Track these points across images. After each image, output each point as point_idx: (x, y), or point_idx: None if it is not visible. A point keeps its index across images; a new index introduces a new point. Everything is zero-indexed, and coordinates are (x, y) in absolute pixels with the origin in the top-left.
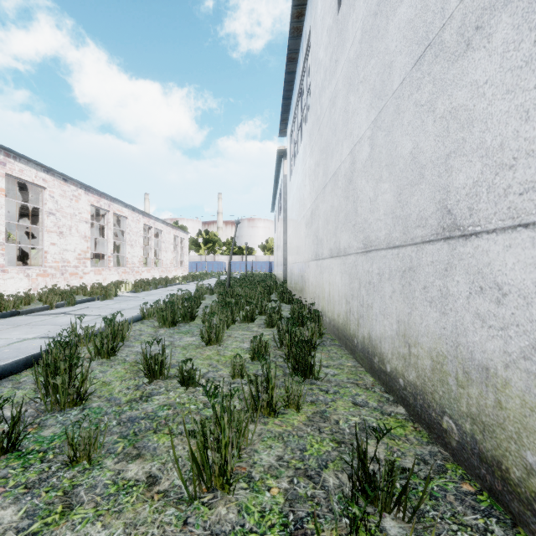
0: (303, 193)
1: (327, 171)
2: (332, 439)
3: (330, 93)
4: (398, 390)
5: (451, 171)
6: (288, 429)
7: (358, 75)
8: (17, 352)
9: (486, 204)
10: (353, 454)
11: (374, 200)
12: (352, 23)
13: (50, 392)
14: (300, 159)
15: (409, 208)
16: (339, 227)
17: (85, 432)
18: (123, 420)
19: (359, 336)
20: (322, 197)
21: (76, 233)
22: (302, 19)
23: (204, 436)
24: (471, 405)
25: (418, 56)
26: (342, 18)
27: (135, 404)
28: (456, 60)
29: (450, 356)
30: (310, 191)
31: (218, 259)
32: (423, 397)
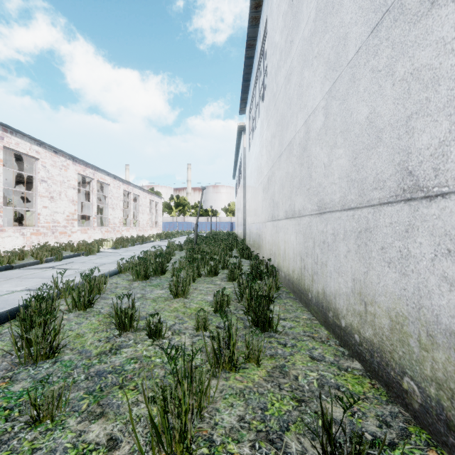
0: (260, 162)
1: (283, 141)
2: (292, 397)
3: (285, 71)
4: (353, 345)
5: (413, 132)
6: (249, 385)
7: (313, 51)
8: (4, 303)
9: (454, 164)
10: (317, 422)
11: (329, 165)
12: (306, 4)
13: (24, 346)
14: (257, 133)
15: (366, 171)
16: (294, 191)
17: (49, 391)
18: (91, 374)
19: (313, 291)
20: (278, 164)
21: (65, 197)
22: (260, 10)
23: (165, 401)
24: (436, 370)
25: (375, 23)
26: (297, 2)
27: (104, 357)
28: (418, 21)
29: (411, 317)
30: (267, 160)
31: (187, 220)
32: (380, 355)
